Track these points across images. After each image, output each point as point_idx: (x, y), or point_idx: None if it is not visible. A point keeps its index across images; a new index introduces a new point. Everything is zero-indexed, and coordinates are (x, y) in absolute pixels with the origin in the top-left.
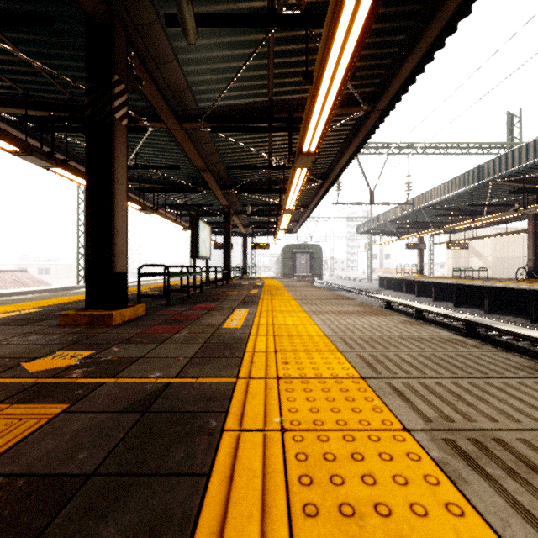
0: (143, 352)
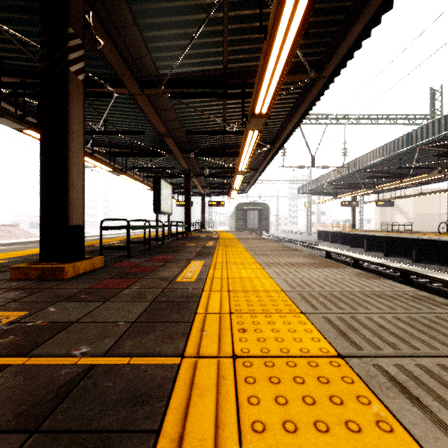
0: (81, 314)
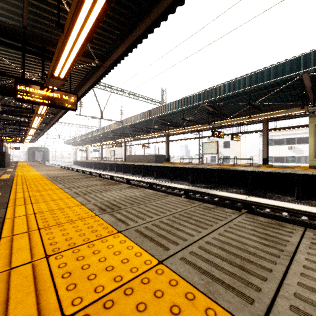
0: None
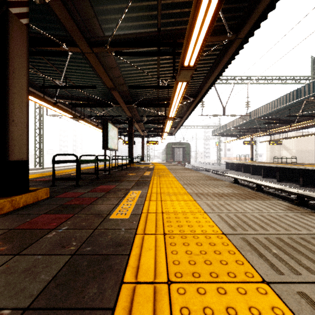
0: None
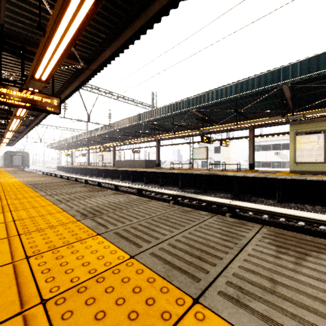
0: None
